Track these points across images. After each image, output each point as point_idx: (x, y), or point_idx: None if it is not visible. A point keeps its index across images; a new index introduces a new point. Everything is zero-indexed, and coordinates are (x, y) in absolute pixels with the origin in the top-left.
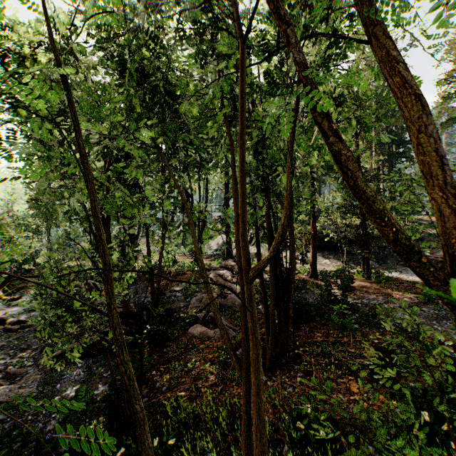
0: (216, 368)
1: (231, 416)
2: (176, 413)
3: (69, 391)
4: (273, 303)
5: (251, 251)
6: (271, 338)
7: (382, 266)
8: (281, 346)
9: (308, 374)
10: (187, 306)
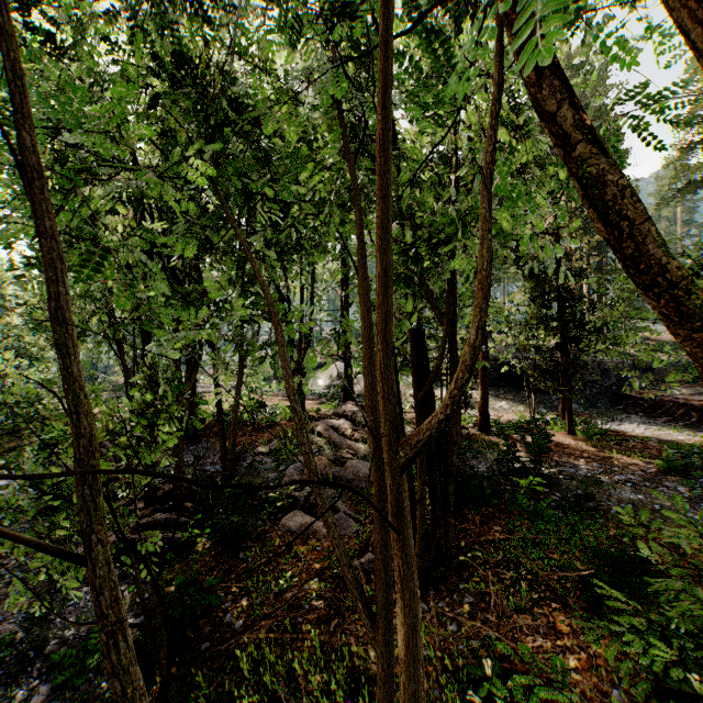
0: (326, 587)
1: (352, 678)
2: (257, 672)
3: (76, 629)
4: (424, 478)
5: None
6: (419, 538)
7: (590, 411)
8: (436, 550)
9: (482, 599)
10: (279, 479)
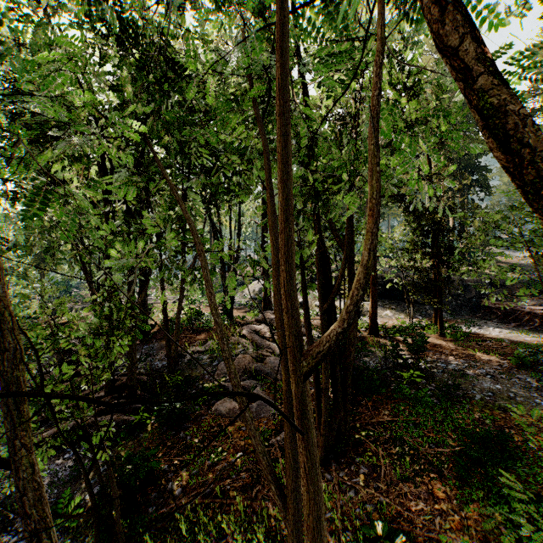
0: (249, 460)
1: (270, 536)
2: (193, 531)
3: (48, 495)
4: (327, 373)
5: None
6: (324, 421)
7: (455, 318)
8: (337, 430)
9: (374, 470)
10: (213, 373)
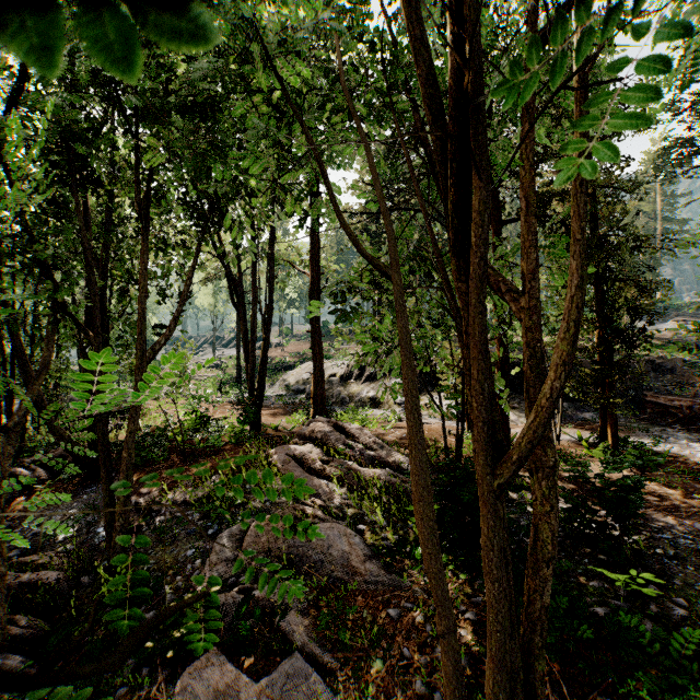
0: None
1: None
2: None
3: None
4: None
5: (363, 395)
6: None
7: None
8: None
9: None
10: (203, 556)
